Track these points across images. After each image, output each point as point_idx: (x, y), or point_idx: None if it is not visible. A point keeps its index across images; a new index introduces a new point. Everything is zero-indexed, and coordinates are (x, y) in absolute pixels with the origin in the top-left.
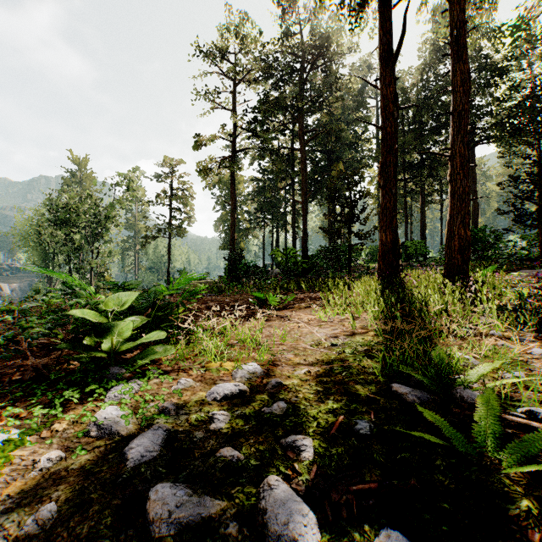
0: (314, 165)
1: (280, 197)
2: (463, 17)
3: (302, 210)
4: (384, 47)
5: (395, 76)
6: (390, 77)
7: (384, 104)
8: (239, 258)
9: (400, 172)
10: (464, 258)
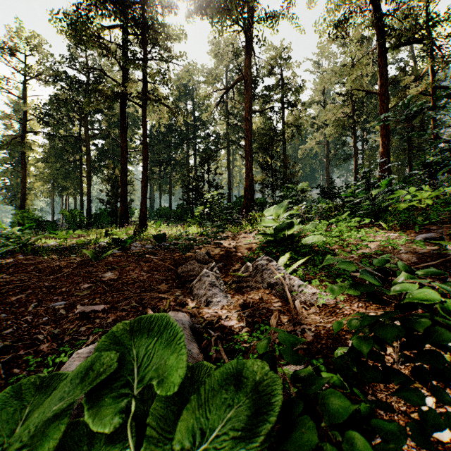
0: (100, 148)
1: (70, 168)
2: (146, 132)
3: (87, 183)
4: (122, 125)
5: (127, 139)
6: (125, 139)
7: (122, 151)
8: (32, 215)
9: (156, 165)
10: (144, 219)
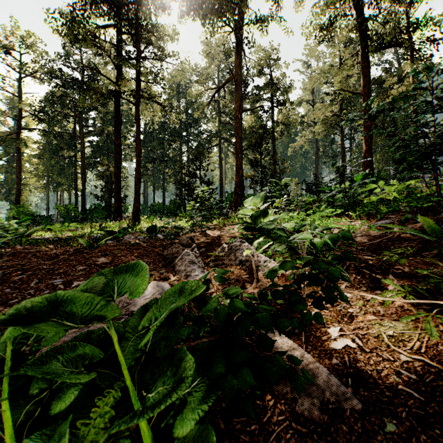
0: (94, 144)
1: (64, 164)
2: (139, 129)
3: (82, 179)
4: (116, 122)
5: (121, 136)
6: (118, 136)
7: (115, 147)
8: (27, 210)
9: (150, 162)
10: (137, 214)
